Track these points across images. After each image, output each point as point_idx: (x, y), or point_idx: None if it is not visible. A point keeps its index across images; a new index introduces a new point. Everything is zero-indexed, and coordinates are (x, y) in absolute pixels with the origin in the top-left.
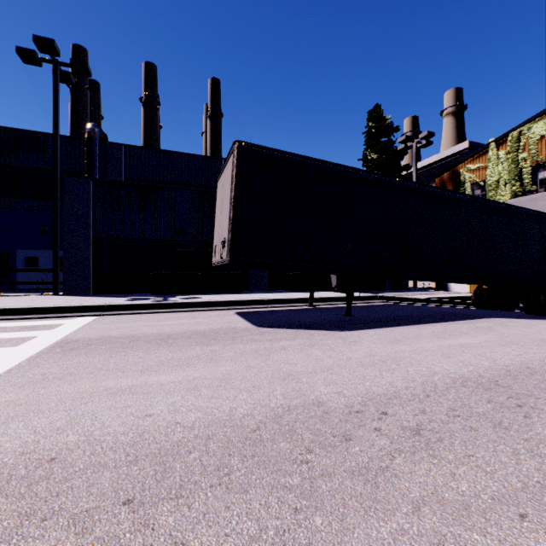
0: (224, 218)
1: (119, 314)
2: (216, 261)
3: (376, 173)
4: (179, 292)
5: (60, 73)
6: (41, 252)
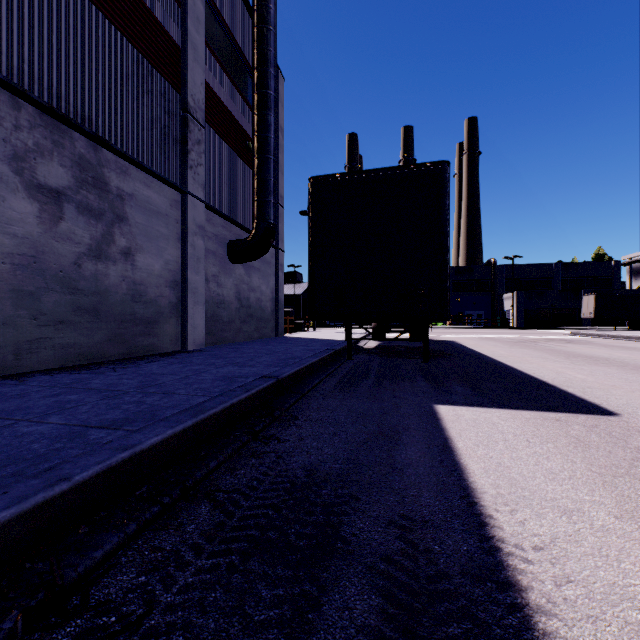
0: (590, 308)
1: (555, 329)
2: (584, 317)
3: (638, 294)
4: (556, 326)
5: (510, 258)
6: (472, 312)
